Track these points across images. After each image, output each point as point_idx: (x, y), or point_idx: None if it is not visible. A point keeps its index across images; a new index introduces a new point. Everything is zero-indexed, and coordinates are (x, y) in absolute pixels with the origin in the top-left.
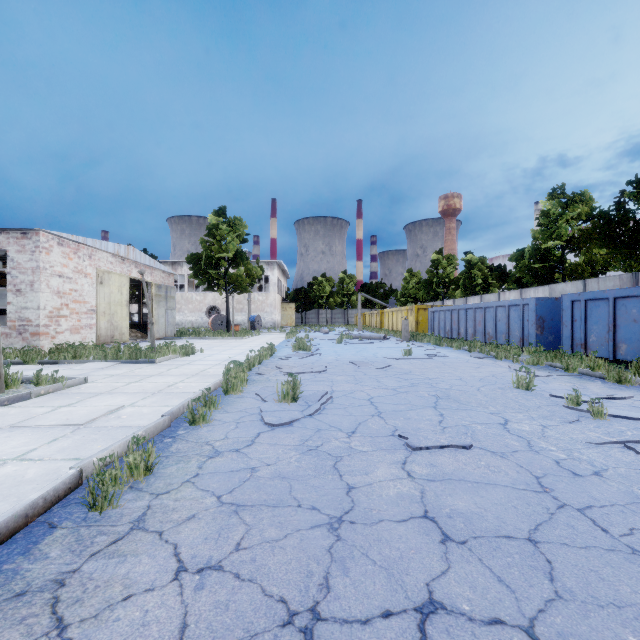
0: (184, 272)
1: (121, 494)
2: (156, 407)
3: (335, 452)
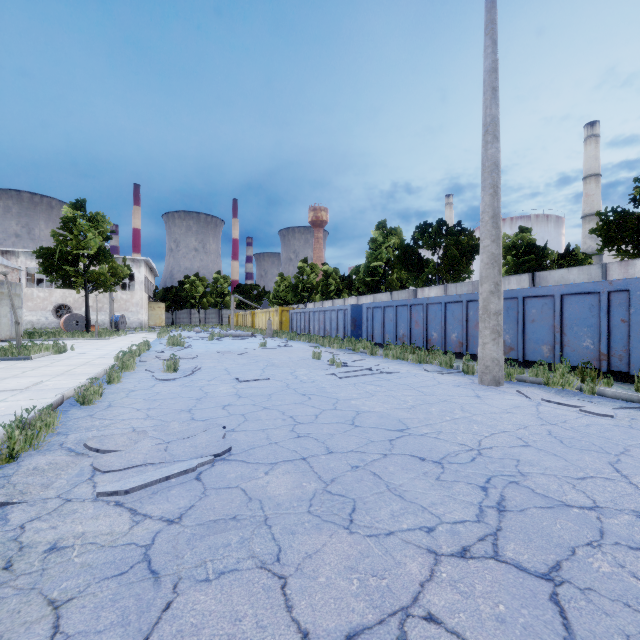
0: (21, 264)
1: (96, 398)
2: (71, 380)
3: (201, 385)
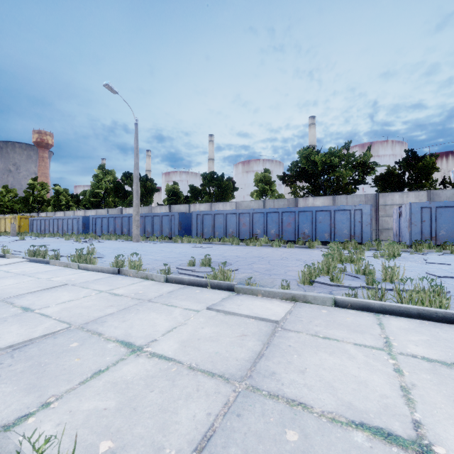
0: None
1: None
2: None
3: (19, 247)
